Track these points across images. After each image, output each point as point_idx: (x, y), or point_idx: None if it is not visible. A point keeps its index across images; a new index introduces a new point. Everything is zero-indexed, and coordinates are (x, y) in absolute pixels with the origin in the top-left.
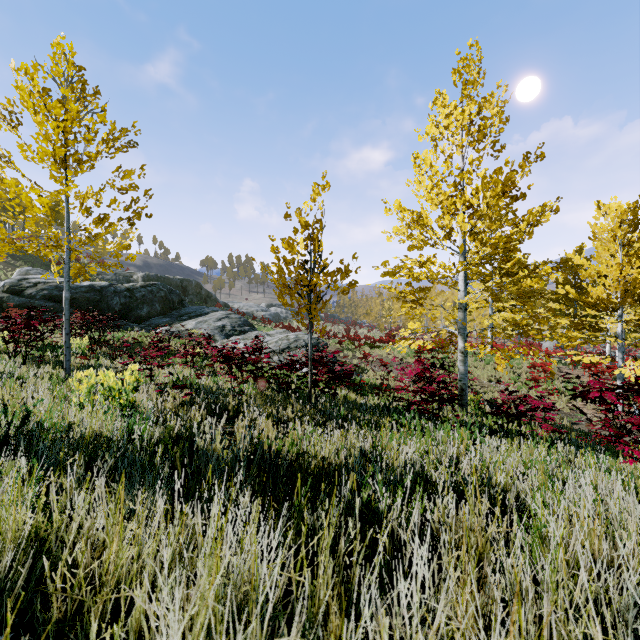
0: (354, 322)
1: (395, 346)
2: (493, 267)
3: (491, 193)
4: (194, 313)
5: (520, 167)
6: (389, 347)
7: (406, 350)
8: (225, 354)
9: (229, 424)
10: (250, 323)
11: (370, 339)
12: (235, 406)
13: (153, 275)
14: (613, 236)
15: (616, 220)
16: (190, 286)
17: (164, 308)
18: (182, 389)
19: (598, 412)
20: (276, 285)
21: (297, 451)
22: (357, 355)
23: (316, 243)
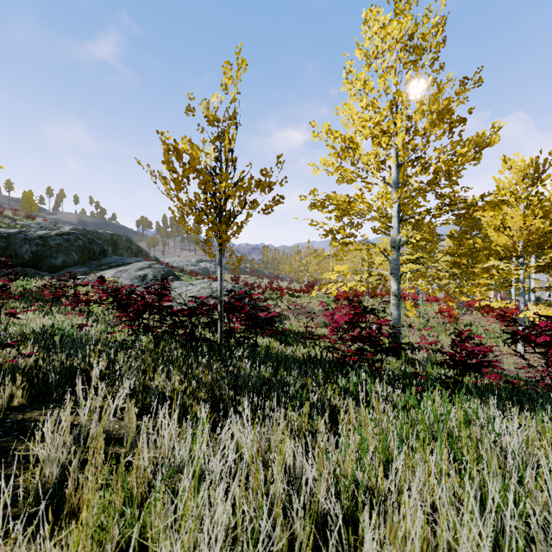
0: (276, 276)
1: (322, 290)
2: (435, 196)
3: (438, 106)
4: (115, 263)
5: (456, 94)
6: (308, 297)
7: (324, 299)
8: (119, 299)
9: (78, 404)
10: (174, 273)
11: (291, 290)
12: (103, 371)
13: (81, 229)
14: (515, 190)
15: (520, 174)
16: (120, 241)
17: (82, 257)
18: (2, 349)
19: (551, 359)
20: (173, 200)
21: (124, 539)
22: (279, 304)
23: (227, 139)
